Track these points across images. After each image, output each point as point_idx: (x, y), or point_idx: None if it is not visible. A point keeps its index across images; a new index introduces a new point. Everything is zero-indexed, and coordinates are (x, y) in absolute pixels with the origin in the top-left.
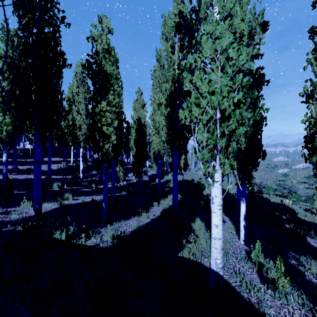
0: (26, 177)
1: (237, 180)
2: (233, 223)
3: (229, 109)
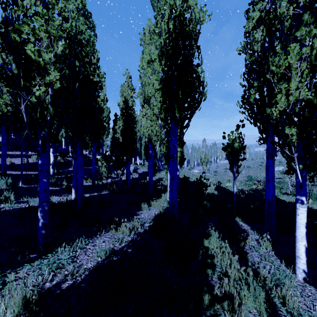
0: None
1: (296, 164)
2: (260, 234)
3: None
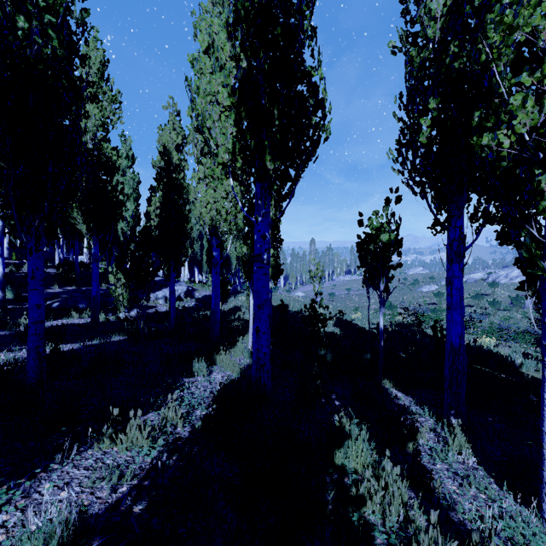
0: None
1: None
2: (434, 415)
3: None
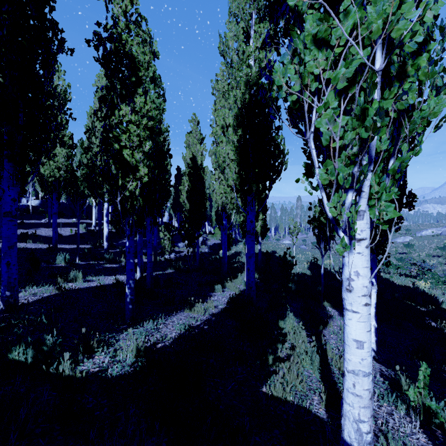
0: (18, 246)
1: None
2: None
3: (411, 42)
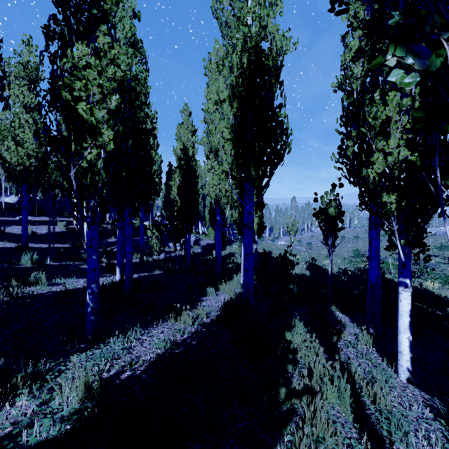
0: None
1: (396, 238)
2: (360, 328)
3: None
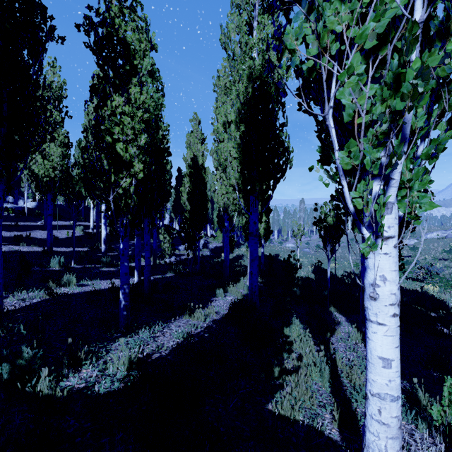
0: (11, 249)
1: None
2: (354, 326)
3: None
